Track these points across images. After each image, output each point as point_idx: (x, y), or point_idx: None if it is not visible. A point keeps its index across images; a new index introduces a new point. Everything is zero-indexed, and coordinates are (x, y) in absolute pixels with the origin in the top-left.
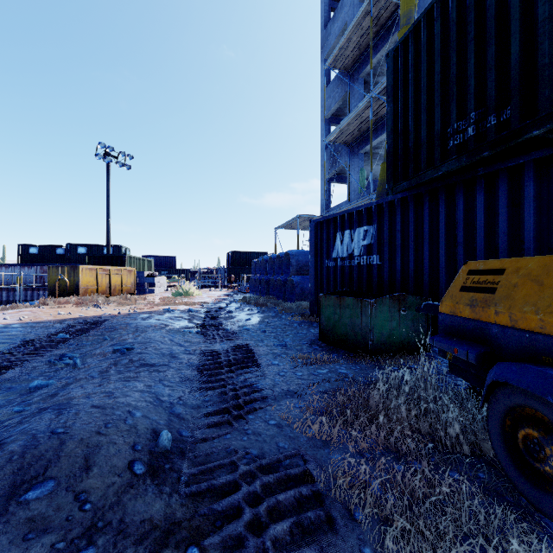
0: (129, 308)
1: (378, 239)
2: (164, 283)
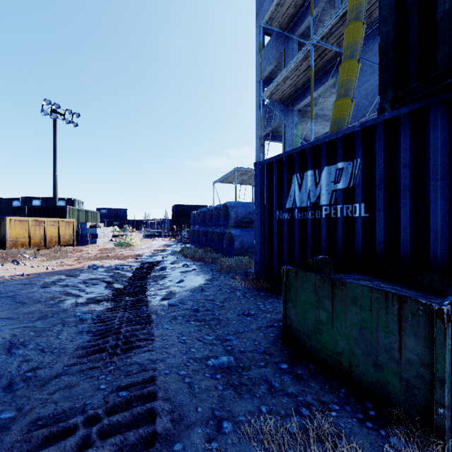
0: (54, 263)
1: (362, 180)
2: (109, 234)
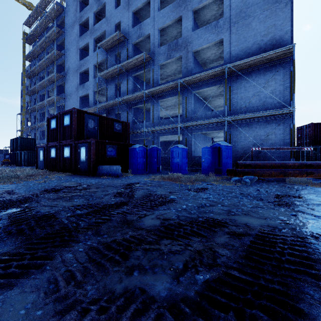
0: None
1: (9, 156)
2: None
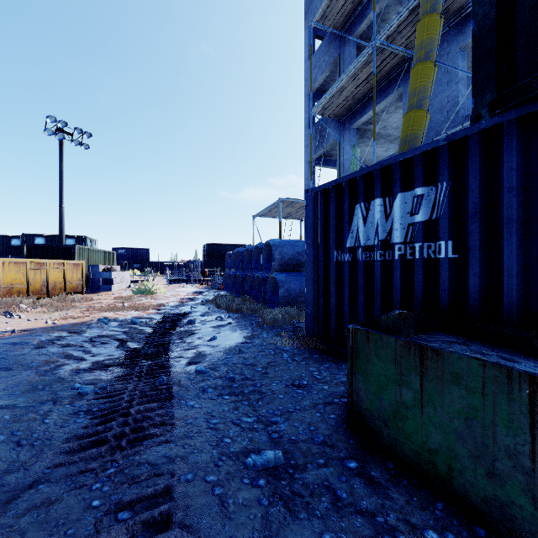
0: (57, 315)
1: (450, 210)
2: (126, 279)
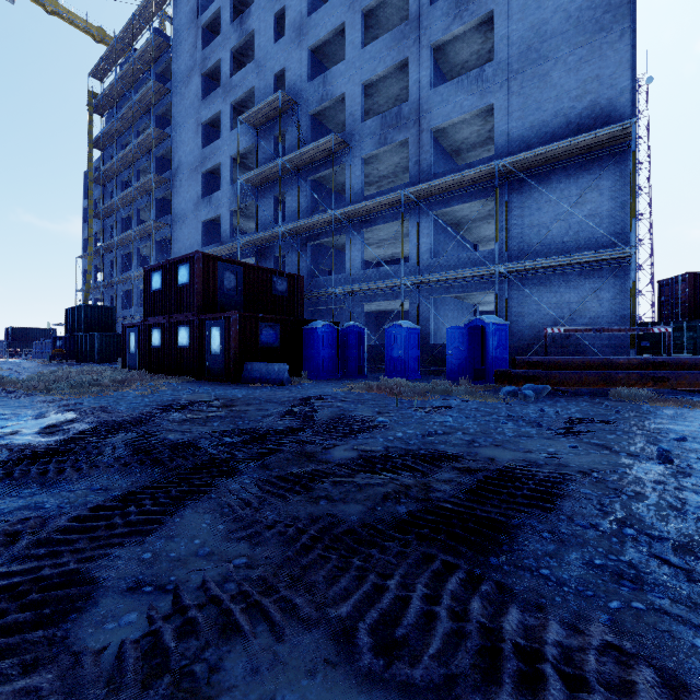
0: None
1: (64, 343)
2: None
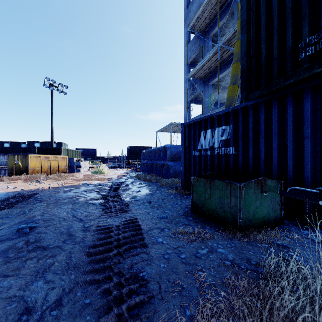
0: (60, 182)
1: (233, 135)
2: (87, 165)
